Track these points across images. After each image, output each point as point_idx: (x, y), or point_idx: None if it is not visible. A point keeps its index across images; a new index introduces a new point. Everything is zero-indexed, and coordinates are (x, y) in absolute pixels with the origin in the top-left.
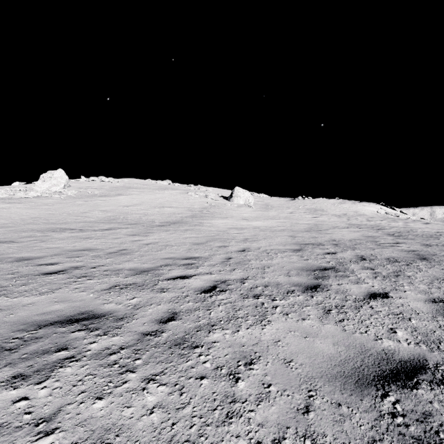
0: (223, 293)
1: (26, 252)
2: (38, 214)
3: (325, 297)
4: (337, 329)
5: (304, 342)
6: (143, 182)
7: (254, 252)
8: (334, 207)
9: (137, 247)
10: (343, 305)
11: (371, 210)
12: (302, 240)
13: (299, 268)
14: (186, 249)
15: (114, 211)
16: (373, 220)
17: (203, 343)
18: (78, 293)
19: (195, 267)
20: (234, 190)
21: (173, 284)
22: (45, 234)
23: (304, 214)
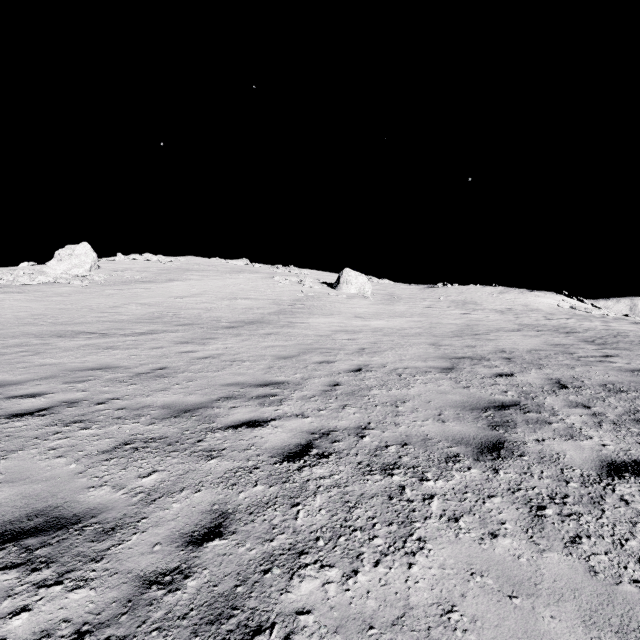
0: (324, 460)
1: (0, 373)
2: (44, 309)
3: (521, 472)
4: (576, 569)
5: (512, 614)
6: (208, 261)
7: (376, 372)
8: (491, 298)
9: (185, 363)
10: (565, 494)
11: (548, 303)
12: (451, 351)
13: (457, 405)
14: (264, 367)
15: (160, 304)
16: (555, 319)
17: (275, 616)
18: (50, 461)
19: (277, 402)
20: (343, 273)
21: (232, 438)
22: (45, 342)
23: (449, 308)
